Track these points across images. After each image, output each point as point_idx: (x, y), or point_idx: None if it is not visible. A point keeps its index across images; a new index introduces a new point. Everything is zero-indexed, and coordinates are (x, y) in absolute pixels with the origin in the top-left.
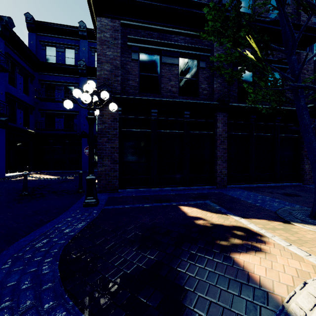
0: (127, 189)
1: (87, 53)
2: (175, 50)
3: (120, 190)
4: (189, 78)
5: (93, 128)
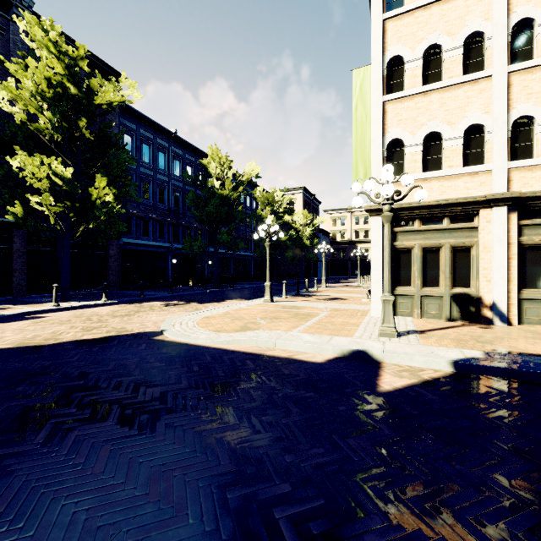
0: None
1: None
2: None
3: None
4: None
5: None
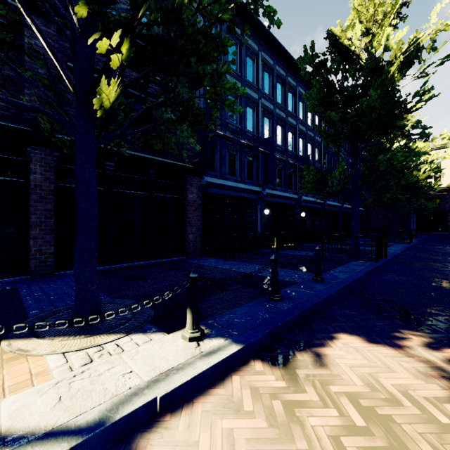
0: None
1: None
2: None
3: None
4: None
5: None
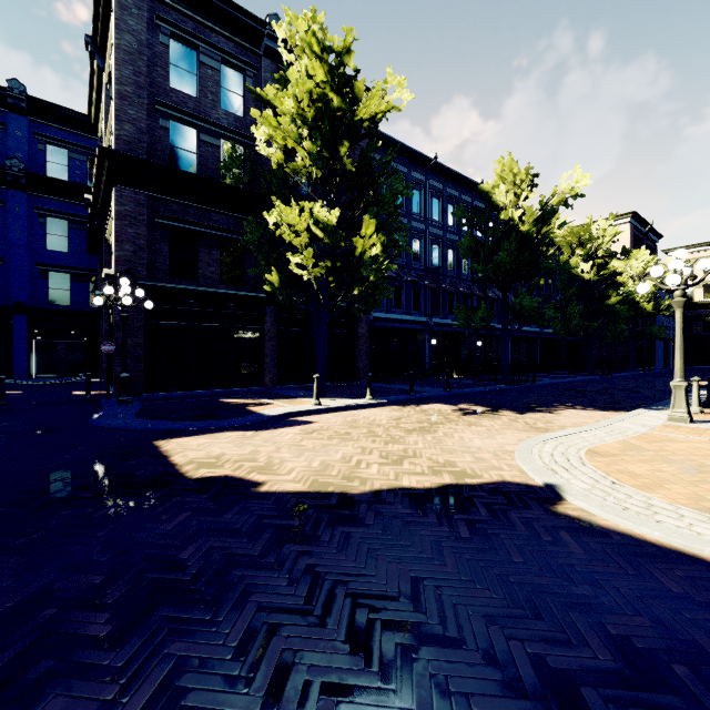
0: (155, 393)
1: (26, 143)
2: (216, 232)
3: (145, 394)
4: (233, 264)
5: (127, 326)
